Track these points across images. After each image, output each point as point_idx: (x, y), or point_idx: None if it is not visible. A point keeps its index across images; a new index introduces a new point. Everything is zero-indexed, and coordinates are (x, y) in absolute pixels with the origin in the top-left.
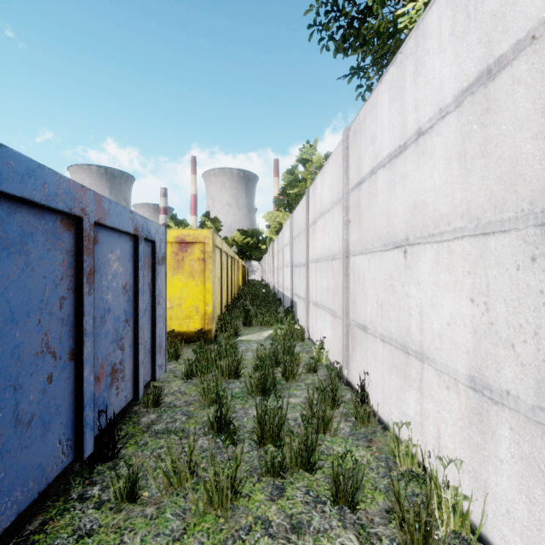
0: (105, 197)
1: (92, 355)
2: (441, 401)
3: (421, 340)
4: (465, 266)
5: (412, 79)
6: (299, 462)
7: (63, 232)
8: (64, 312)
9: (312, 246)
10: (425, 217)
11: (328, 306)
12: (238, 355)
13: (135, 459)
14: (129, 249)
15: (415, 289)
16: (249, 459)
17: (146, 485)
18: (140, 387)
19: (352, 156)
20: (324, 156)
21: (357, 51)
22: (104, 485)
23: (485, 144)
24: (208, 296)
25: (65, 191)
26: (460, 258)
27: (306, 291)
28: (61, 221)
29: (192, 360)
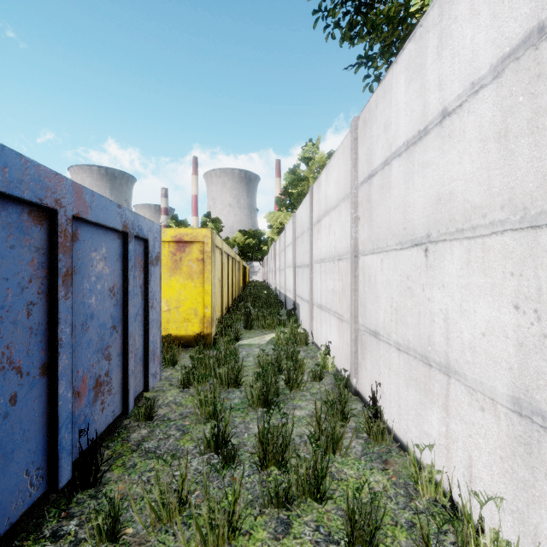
0: (86, 188)
1: (69, 368)
2: (473, 423)
3: (447, 351)
4: (506, 266)
5: (435, 54)
6: (306, 490)
7: (32, 227)
8: (33, 319)
9: (317, 246)
10: (452, 210)
11: (334, 310)
12: (238, 362)
13: (118, 489)
14: (116, 248)
15: (438, 293)
16: (250, 485)
17: (130, 519)
18: (129, 400)
19: (361, 147)
20: (327, 154)
21: (364, 38)
22: (82, 519)
23: (536, 118)
24: (207, 298)
25: (33, 177)
26: (499, 256)
27: (309, 293)
28: (29, 214)
29: (188, 367)
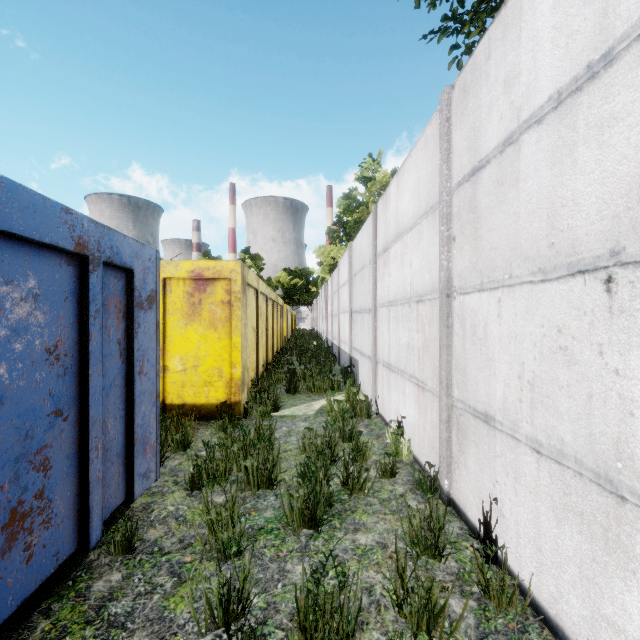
0: None
1: None
2: None
3: None
4: None
5: None
6: None
7: None
8: None
9: (383, 284)
10: None
11: (410, 372)
12: (272, 452)
13: None
14: (64, 281)
15: None
16: None
17: None
18: (92, 527)
19: (458, 130)
20: (391, 173)
21: None
22: None
23: None
24: (235, 355)
25: None
26: None
27: (372, 347)
28: None
29: (201, 458)
